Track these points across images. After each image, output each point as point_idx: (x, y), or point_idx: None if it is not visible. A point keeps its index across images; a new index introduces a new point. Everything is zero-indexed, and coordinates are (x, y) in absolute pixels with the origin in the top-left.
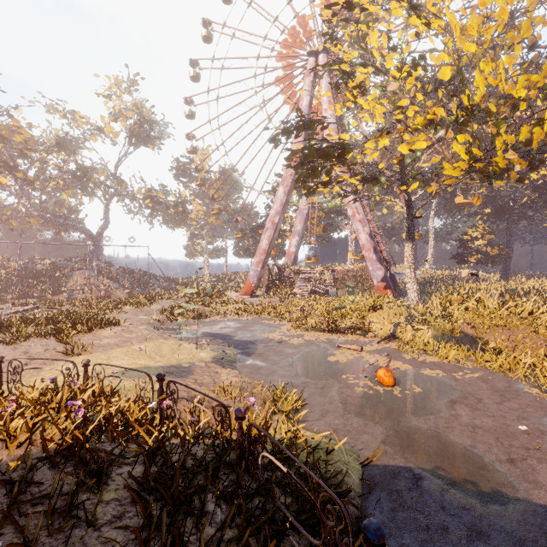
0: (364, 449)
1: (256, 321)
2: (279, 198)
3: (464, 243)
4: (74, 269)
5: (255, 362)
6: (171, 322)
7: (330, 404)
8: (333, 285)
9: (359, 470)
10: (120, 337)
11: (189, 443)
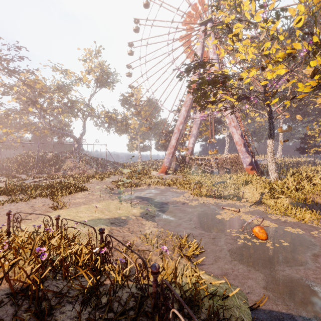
0: (250, 293)
1: (168, 189)
2: (182, 114)
3: (305, 140)
4: (67, 158)
5: (168, 217)
6: (117, 189)
7: (220, 252)
8: (216, 167)
9: (249, 313)
10: (86, 198)
11: (116, 287)
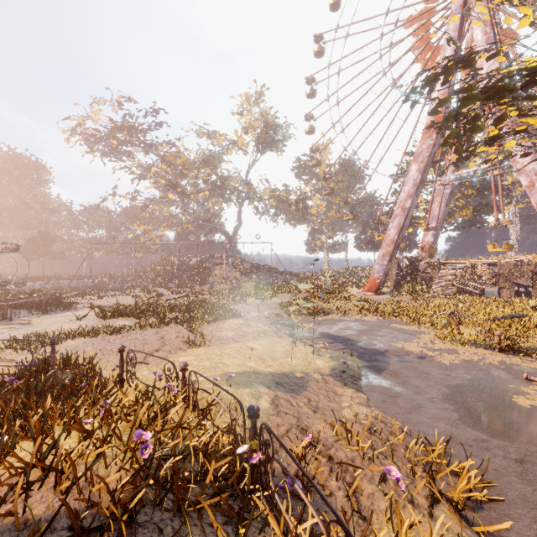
0: None
1: (384, 324)
2: (411, 178)
3: None
4: (215, 264)
5: (389, 385)
6: (289, 317)
7: None
8: (493, 282)
9: None
10: (239, 330)
11: None
